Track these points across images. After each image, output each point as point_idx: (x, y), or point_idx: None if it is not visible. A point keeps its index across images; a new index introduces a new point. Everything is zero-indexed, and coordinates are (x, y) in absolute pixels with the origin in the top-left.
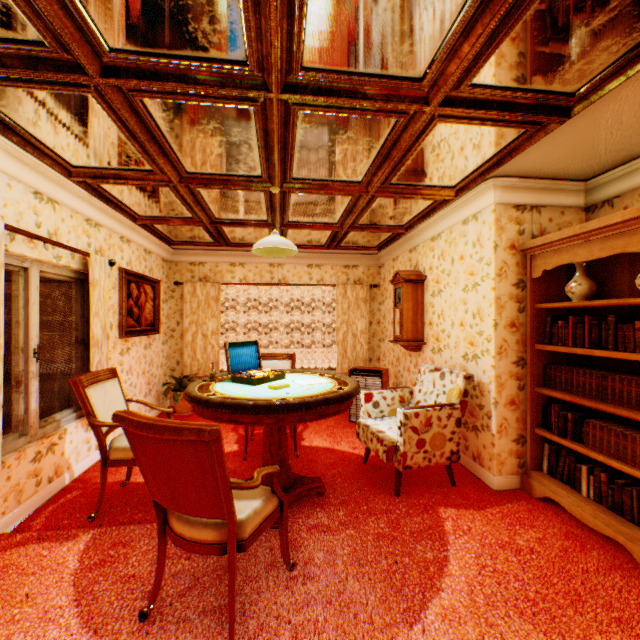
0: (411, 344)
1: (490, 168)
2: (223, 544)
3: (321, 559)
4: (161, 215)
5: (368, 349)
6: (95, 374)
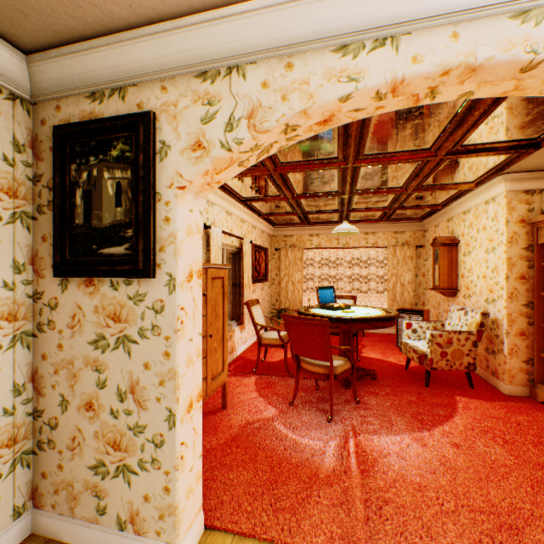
0: (446, 291)
1: (496, 171)
2: (326, 374)
3: (373, 403)
4: (274, 212)
5: (414, 296)
6: (252, 301)
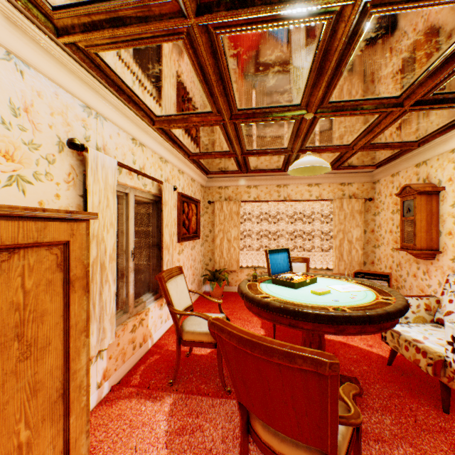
0: (425, 253)
1: None
2: None
3: None
4: (206, 151)
5: (362, 254)
6: (170, 271)
